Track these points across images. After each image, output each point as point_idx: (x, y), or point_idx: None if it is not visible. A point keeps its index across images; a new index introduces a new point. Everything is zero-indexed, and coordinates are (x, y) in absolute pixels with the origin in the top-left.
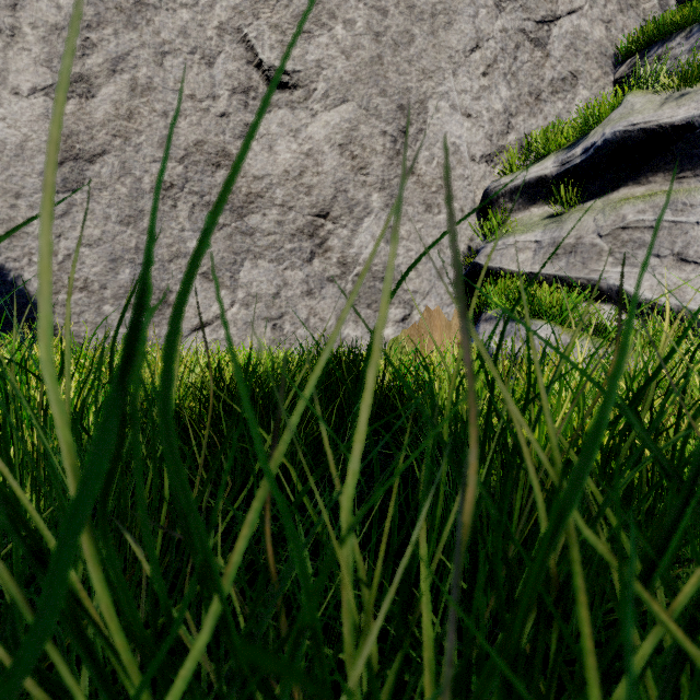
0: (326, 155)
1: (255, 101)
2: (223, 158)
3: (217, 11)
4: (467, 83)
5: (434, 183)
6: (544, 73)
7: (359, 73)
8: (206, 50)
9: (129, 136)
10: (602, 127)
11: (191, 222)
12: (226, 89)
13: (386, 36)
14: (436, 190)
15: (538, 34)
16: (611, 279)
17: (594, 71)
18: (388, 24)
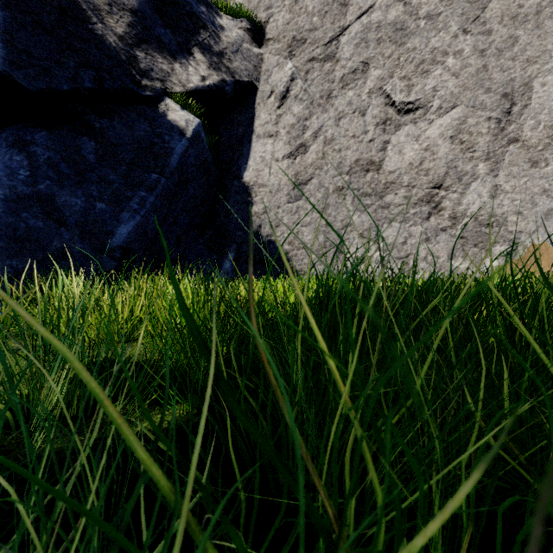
0: (440, 146)
1: (390, 126)
2: (370, 165)
3: (367, 84)
4: None
5: (540, 143)
6: None
7: (466, 84)
8: (361, 108)
9: (322, 167)
10: None
11: (353, 206)
12: (372, 125)
13: (490, 49)
14: (543, 148)
15: None
16: None
17: None
18: (492, 39)
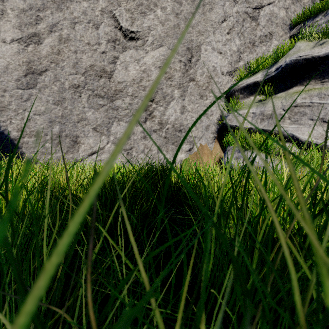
0: (152, 72)
1: (118, 45)
2: (103, 73)
3: (100, 3)
4: (220, 37)
5: (204, 85)
6: (256, 33)
7: (168, 32)
8: (95, 21)
9: (58, 62)
10: (284, 58)
11: (88, 103)
12: (105, 40)
13: (181, 15)
14: (205, 88)
15: (254, 14)
16: (289, 131)
17: (280, 32)
18: (182, 9)
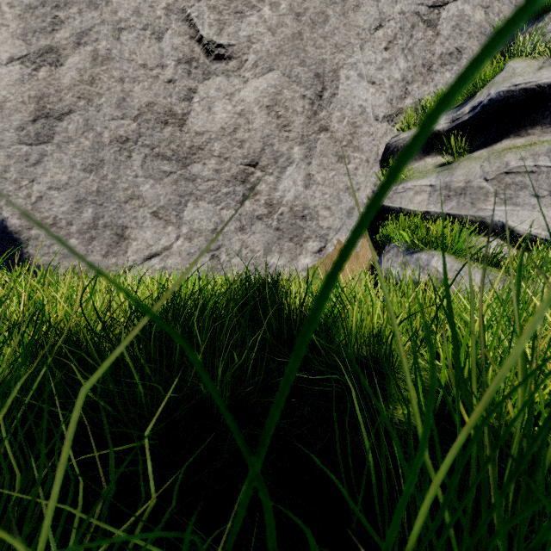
0: (255, 115)
1: (197, 69)
2: (170, 116)
3: None
4: (372, 56)
5: (345, 138)
6: (434, 49)
7: (283, 47)
8: (155, 27)
9: (91, 98)
10: (487, 89)
11: (144, 170)
12: (173, 59)
13: (305, 16)
14: (347, 144)
15: (430, 16)
16: (497, 216)
17: (475, 47)
18: (307, 6)
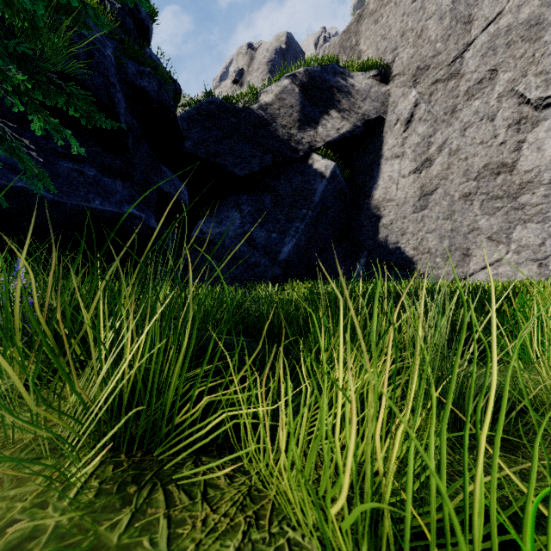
0: None
1: (525, 125)
2: (501, 168)
3: (496, 89)
4: None
5: None
6: None
7: None
8: (489, 114)
9: (447, 177)
10: None
11: (481, 210)
12: (503, 128)
13: None
14: None
15: None
16: None
17: None
18: None
